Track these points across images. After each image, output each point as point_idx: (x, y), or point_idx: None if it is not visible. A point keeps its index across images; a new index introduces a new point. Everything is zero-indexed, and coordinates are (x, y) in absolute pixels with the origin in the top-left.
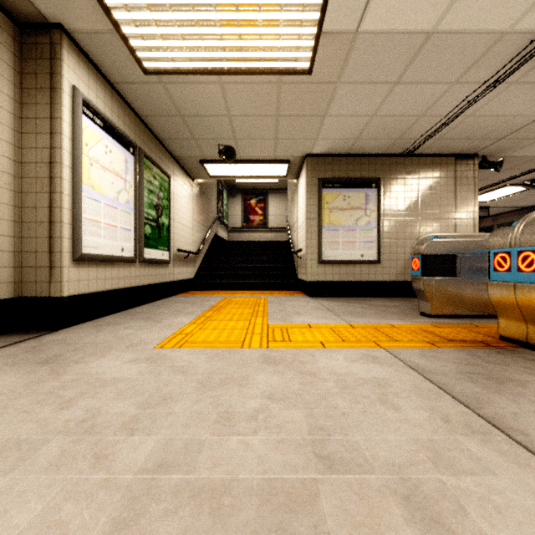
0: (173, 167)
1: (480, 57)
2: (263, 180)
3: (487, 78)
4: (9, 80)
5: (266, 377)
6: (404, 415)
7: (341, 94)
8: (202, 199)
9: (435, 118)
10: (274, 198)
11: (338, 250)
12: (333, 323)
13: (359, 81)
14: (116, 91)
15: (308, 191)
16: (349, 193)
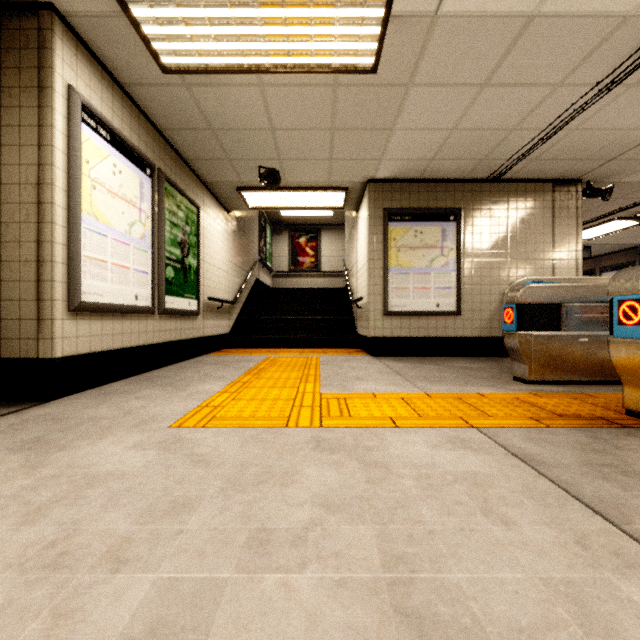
0: (203, 195)
1: (593, 49)
2: (315, 213)
3: (601, 78)
4: None
5: (318, 471)
6: (520, 535)
7: (414, 101)
8: (240, 236)
9: (530, 132)
10: (328, 236)
11: (408, 298)
12: (405, 391)
13: (436, 83)
14: (128, 96)
15: (370, 224)
16: (421, 228)
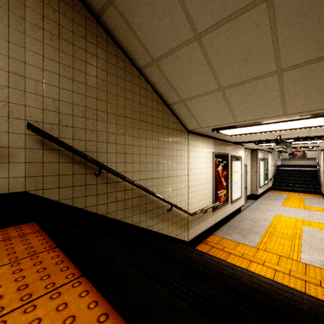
0: (267, 154)
1: None
2: None
3: None
4: (250, 160)
5: (303, 212)
6: (323, 217)
7: None
8: (273, 156)
9: None
10: None
11: None
12: None
13: None
14: (261, 150)
15: (323, 162)
16: None
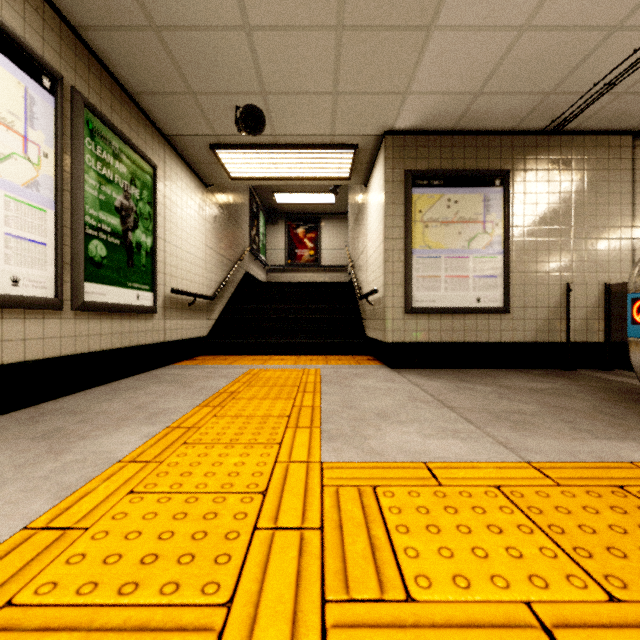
0: (164, 153)
1: None
2: (314, 199)
3: None
4: None
5: None
6: None
7: None
8: (224, 218)
9: (639, 34)
10: (329, 226)
11: (439, 290)
12: (484, 455)
13: None
14: None
15: (387, 191)
16: (456, 195)
